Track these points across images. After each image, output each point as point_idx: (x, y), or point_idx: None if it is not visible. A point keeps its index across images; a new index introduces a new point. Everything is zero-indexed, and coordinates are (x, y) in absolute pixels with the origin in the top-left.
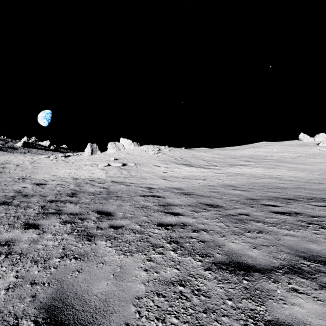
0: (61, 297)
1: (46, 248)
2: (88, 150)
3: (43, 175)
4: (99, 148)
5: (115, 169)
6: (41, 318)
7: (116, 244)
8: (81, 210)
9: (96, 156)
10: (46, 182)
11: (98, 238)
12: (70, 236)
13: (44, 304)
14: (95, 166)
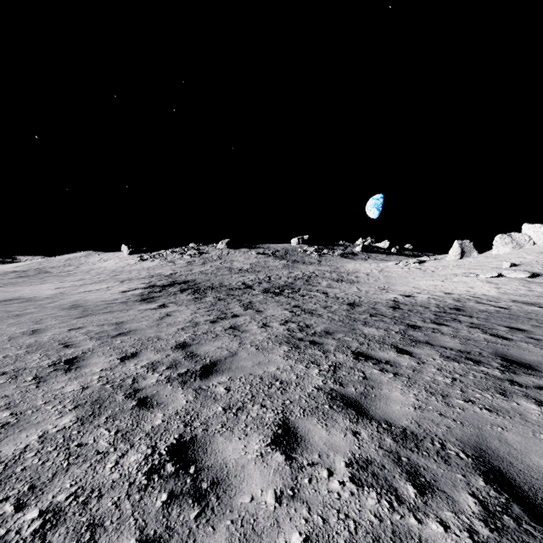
0: (501, 353)
1: (468, 336)
2: (454, 251)
3: (401, 287)
4: (474, 247)
5: (515, 282)
6: (493, 355)
7: (540, 347)
8: (481, 322)
9: (469, 260)
10: (412, 294)
11: (516, 340)
12: (484, 335)
13: (490, 352)
14: (473, 277)
